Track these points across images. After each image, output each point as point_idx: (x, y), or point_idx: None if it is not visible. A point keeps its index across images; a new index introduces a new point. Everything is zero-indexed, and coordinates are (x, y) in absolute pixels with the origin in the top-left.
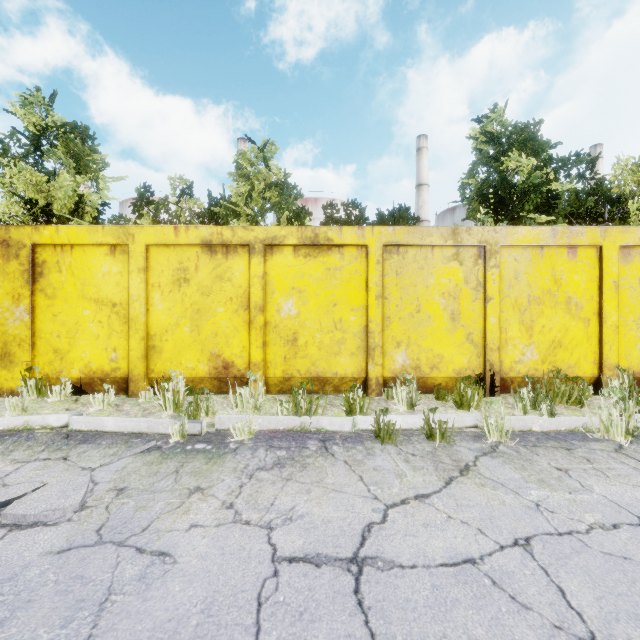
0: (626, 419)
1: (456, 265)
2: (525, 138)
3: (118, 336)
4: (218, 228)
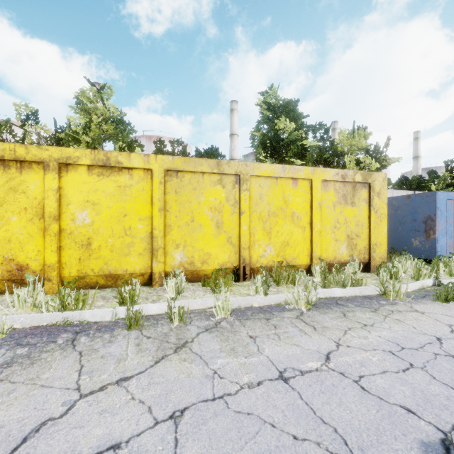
0: (307, 294)
1: (220, 188)
2: (289, 109)
3: None
4: (11, 145)
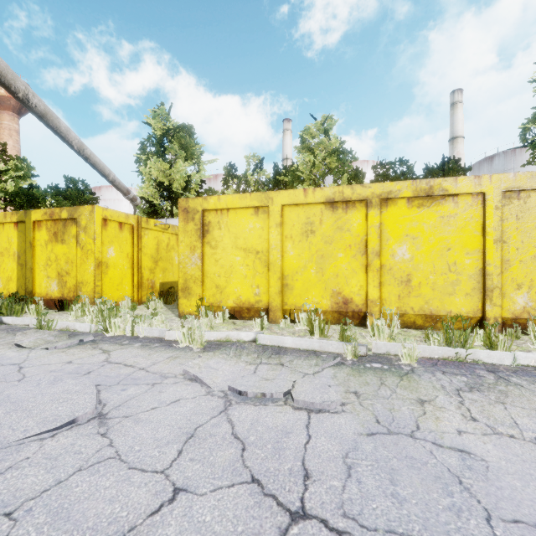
0: None
1: None
2: None
3: (260, 276)
4: (339, 188)
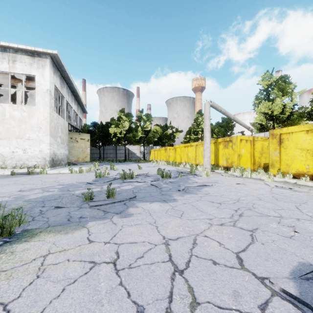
0: None
1: None
2: None
3: (309, 160)
4: None
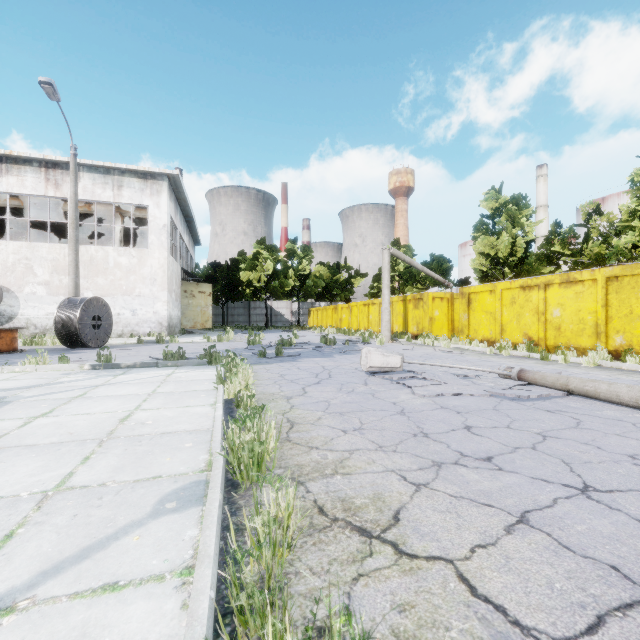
0: None
1: None
2: None
3: (492, 325)
4: (525, 280)
